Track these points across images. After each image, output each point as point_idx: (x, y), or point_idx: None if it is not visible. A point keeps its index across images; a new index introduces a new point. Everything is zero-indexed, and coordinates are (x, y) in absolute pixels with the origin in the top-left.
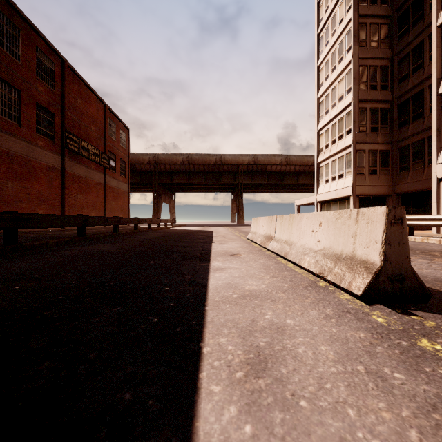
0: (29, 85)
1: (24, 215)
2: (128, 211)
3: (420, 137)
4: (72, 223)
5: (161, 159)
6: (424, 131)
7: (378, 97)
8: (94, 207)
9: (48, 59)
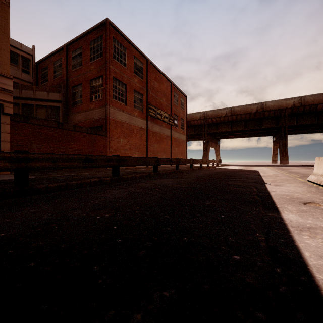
0: (130, 80)
1: (122, 157)
2: (186, 154)
3: None
4: (150, 163)
5: (209, 115)
6: None
7: None
8: (164, 152)
9: (139, 61)
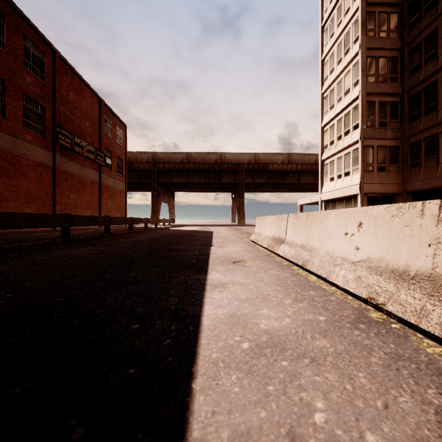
0: (15, 76)
1: None
2: (125, 211)
3: (433, 132)
4: (54, 223)
5: (160, 158)
6: (438, 125)
7: (387, 89)
8: (88, 206)
9: (37, 48)
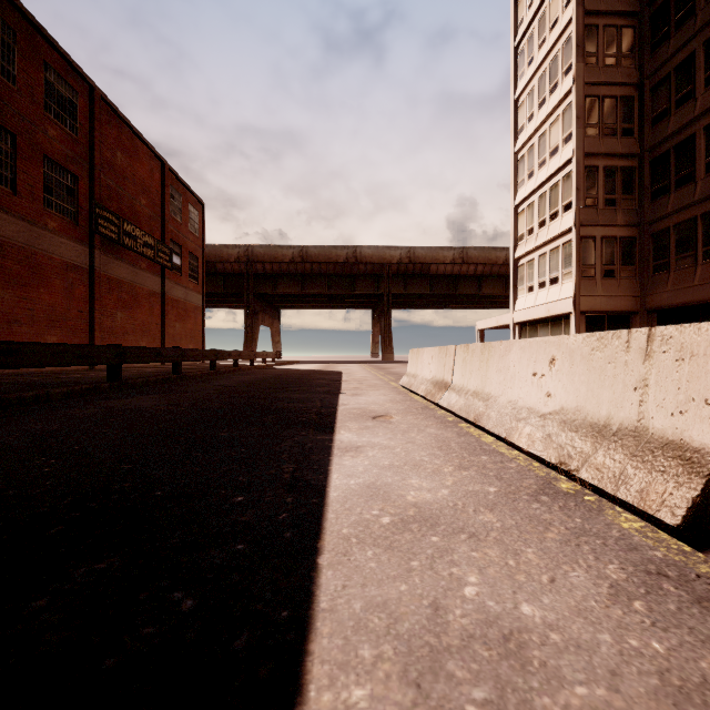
0: (32, 127)
1: (3, 344)
2: (203, 339)
3: (688, 215)
4: (97, 358)
5: (257, 255)
6: (696, 204)
7: (618, 148)
8: (145, 332)
9: (66, 83)
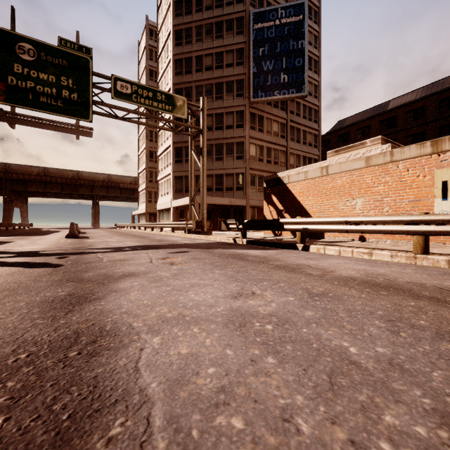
0: None
1: None
2: None
3: None
4: None
5: (13, 169)
6: None
7: None
8: None
9: None
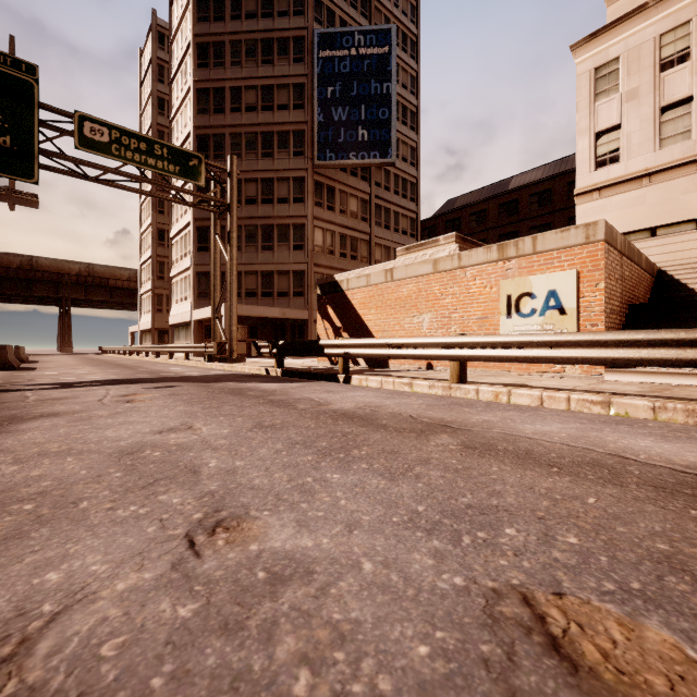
0: None
1: None
2: None
3: None
4: None
5: None
6: None
7: None
8: None
9: None
